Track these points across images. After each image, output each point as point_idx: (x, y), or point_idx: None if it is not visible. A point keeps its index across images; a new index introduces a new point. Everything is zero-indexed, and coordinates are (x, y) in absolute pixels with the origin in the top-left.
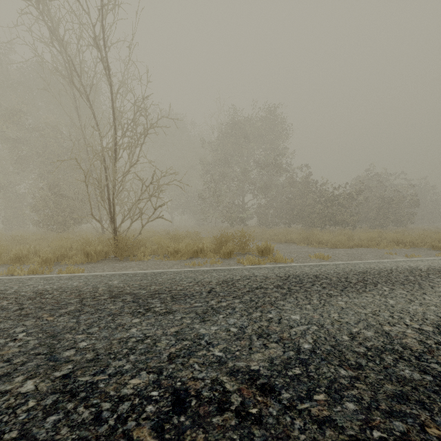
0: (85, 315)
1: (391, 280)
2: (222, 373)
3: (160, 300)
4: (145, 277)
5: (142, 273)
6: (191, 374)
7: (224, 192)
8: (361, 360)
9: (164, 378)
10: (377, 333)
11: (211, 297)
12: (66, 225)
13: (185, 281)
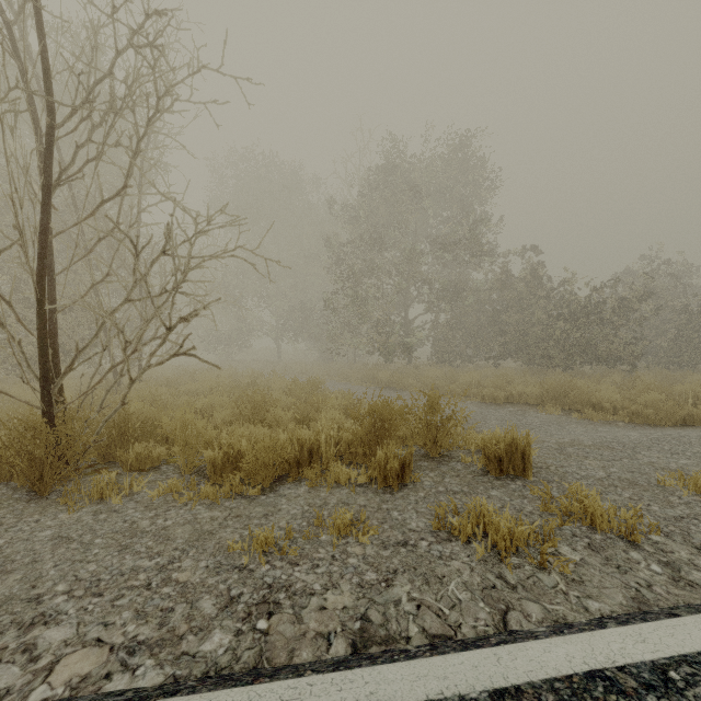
0: None
1: None
2: None
3: None
4: None
5: None
6: None
7: (372, 299)
8: None
9: None
10: None
11: None
12: None
13: None
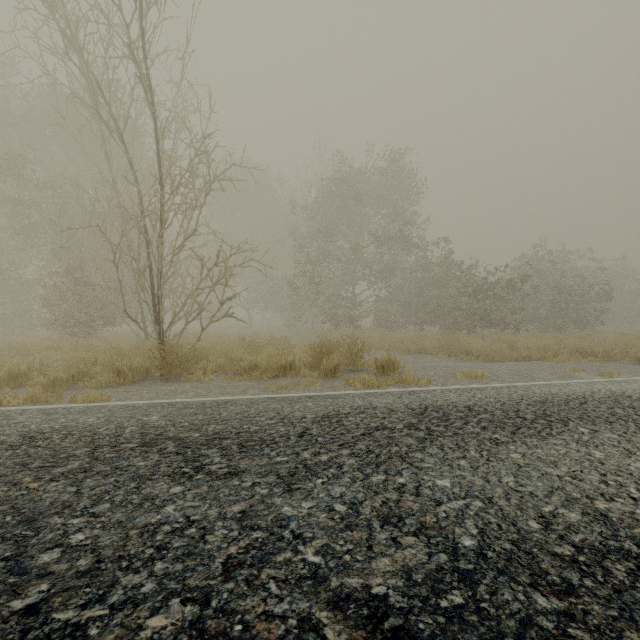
0: (92, 480)
1: (589, 414)
2: (319, 604)
3: (220, 450)
4: (201, 409)
5: (199, 403)
6: (262, 605)
7: (326, 279)
8: (570, 574)
9: (211, 615)
10: (587, 515)
11: (304, 445)
12: (92, 327)
13: (263, 416)
